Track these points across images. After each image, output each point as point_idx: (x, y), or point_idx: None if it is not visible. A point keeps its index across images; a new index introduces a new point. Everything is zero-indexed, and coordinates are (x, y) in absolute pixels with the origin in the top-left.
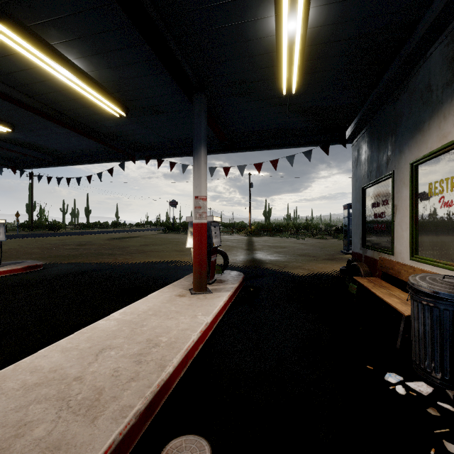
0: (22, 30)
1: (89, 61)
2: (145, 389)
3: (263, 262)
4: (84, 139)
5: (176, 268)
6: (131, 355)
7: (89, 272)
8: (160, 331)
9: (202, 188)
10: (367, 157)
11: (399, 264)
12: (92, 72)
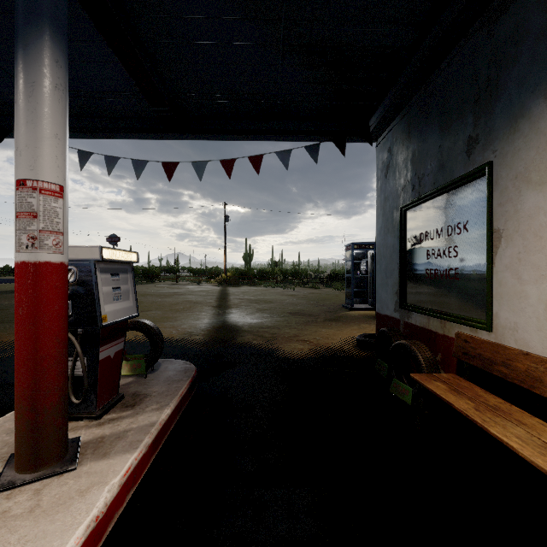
0: None
1: None
2: None
3: (239, 330)
4: None
5: None
6: None
7: None
8: None
9: (41, 157)
10: (411, 154)
11: (531, 358)
12: None
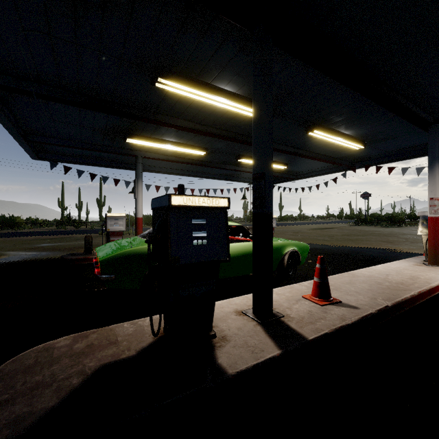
0: (329, 131)
1: (354, 130)
2: (424, 285)
3: None
4: (321, 163)
5: (394, 253)
6: (406, 278)
7: (324, 249)
8: (416, 275)
9: (437, 192)
10: None
11: None
12: (352, 134)
